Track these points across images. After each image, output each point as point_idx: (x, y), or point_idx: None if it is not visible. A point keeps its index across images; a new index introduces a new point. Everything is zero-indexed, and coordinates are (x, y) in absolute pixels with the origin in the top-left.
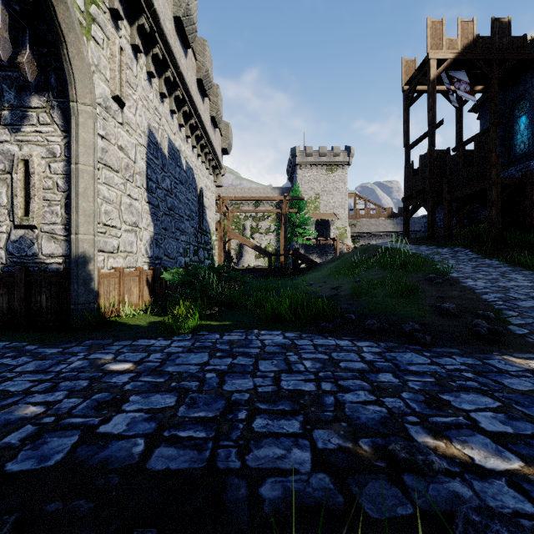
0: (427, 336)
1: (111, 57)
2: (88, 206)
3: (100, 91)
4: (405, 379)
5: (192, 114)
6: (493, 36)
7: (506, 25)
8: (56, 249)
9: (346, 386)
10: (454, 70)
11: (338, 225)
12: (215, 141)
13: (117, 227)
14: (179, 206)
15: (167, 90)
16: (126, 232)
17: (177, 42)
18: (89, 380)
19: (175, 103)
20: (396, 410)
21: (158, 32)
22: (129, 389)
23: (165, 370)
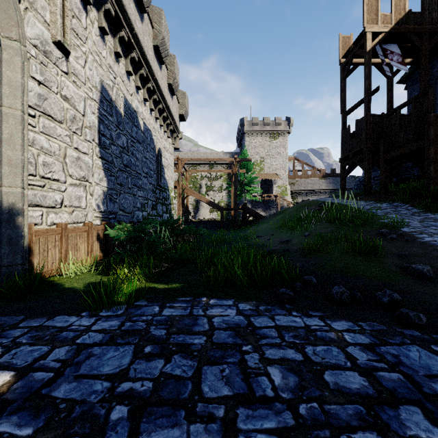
0: (421, 315)
1: None
2: (15, 155)
3: (36, 32)
4: None
5: (149, 78)
6: (423, 11)
7: (435, 1)
8: None
9: None
10: (387, 43)
11: (279, 184)
12: (173, 107)
13: (60, 180)
14: (136, 164)
15: (123, 51)
16: (72, 186)
17: (132, 4)
18: None
19: (131, 65)
20: None
21: None
22: None
23: (51, 396)
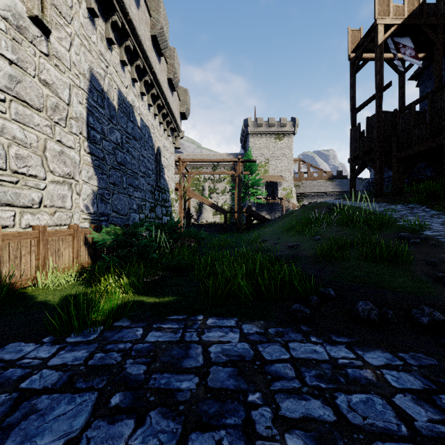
0: None
1: None
2: None
3: (7, 2)
4: None
5: (146, 70)
6: (438, 2)
7: None
8: None
9: None
10: (399, 37)
11: (285, 186)
12: (173, 104)
13: (38, 177)
14: (133, 162)
15: (116, 39)
16: (54, 184)
17: None
18: None
19: (126, 55)
20: None
21: None
22: None
23: None
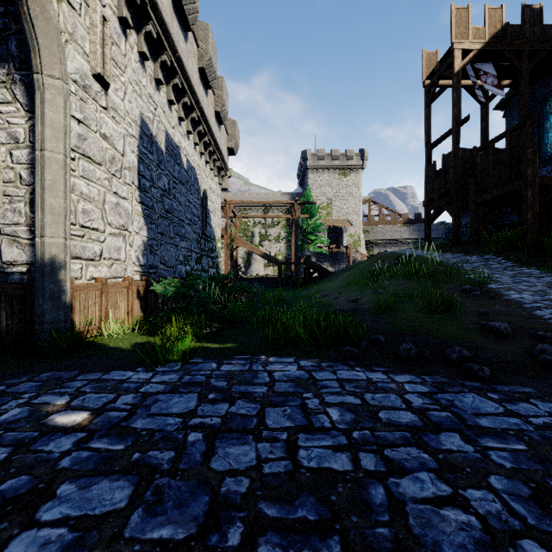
0: (485, 368)
1: (91, 27)
2: (57, 202)
3: (76, 65)
4: (483, 445)
5: (193, 107)
6: (523, 24)
7: (537, 12)
8: (19, 255)
9: (398, 461)
10: (480, 62)
11: (351, 232)
12: (220, 139)
13: (99, 230)
14: (179, 209)
15: (164, 77)
16: (111, 236)
17: (175, 23)
18: (14, 446)
19: (174, 93)
20: (496, 523)
21: (151, 7)
22: (65, 467)
23: (131, 427)
